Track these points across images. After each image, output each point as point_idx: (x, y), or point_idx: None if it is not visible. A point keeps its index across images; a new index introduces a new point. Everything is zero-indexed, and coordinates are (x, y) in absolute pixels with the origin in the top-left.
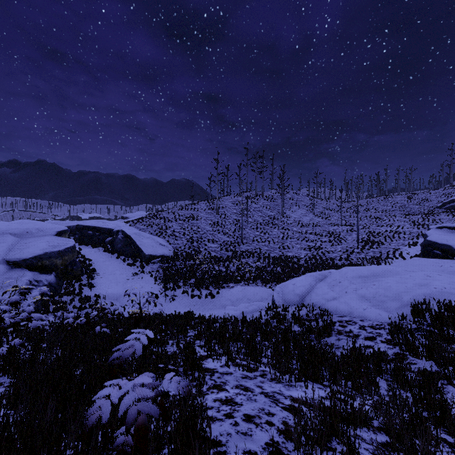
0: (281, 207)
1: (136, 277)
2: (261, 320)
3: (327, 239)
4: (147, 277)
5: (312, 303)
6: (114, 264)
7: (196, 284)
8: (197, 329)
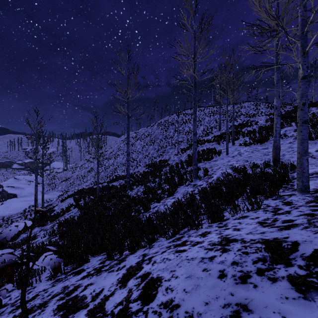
0: None
1: None
2: None
3: None
4: None
5: None
6: None
7: None
8: None
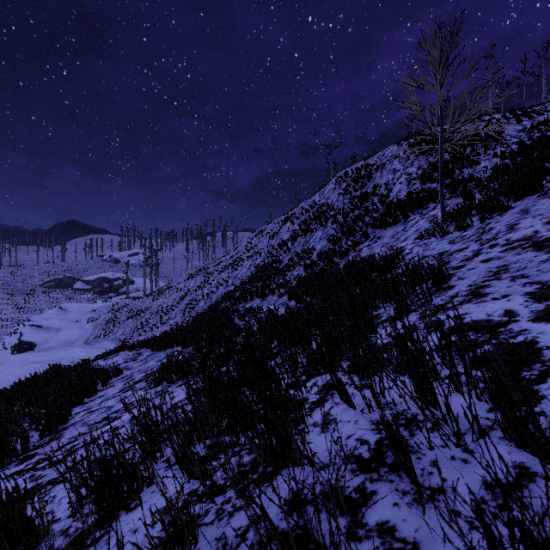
0: None
1: None
2: None
3: None
4: None
5: None
6: None
7: None
8: None
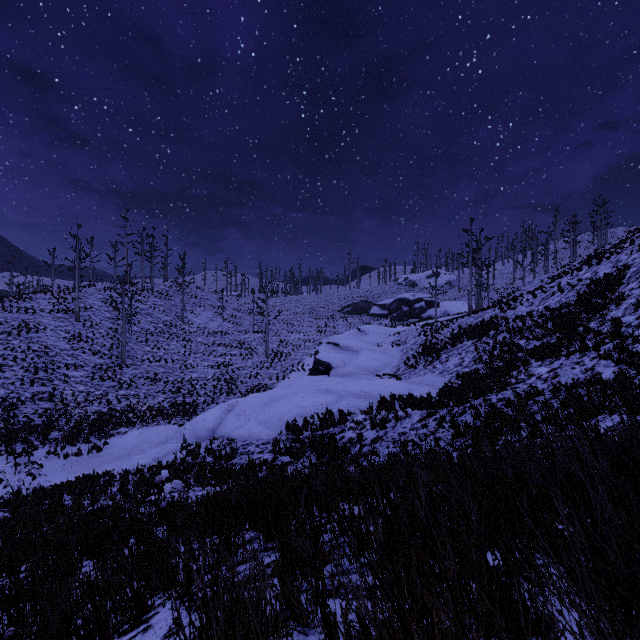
0: (180, 308)
1: None
2: (177, 460)
3: (238, 351)
4: None
5: (222, 435)
6: None
7: (67, 438)
8: (120, 484)
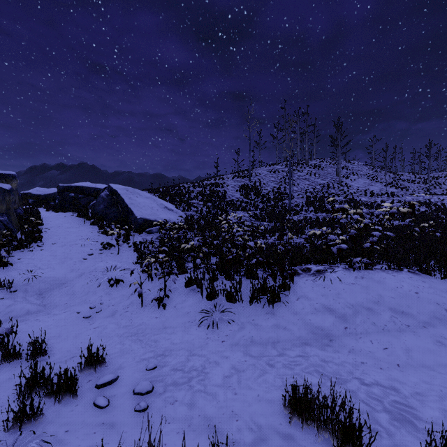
0: (334, 175)
1: (108, 251)
2: None
3: (425, 209)
4: (128, 252)
5: None
6: (82, 231)
7: (222, 263)
8: None
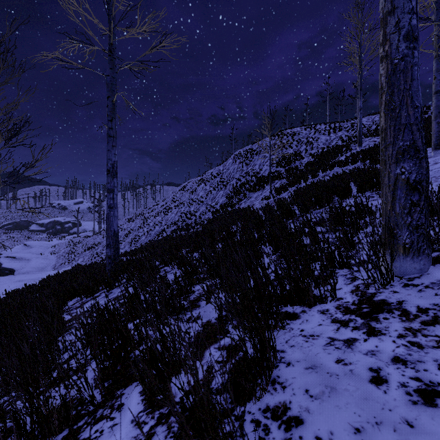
0: None
1: None
2: None
3: None
4: None
5: None
6: None
7: None
8: None
